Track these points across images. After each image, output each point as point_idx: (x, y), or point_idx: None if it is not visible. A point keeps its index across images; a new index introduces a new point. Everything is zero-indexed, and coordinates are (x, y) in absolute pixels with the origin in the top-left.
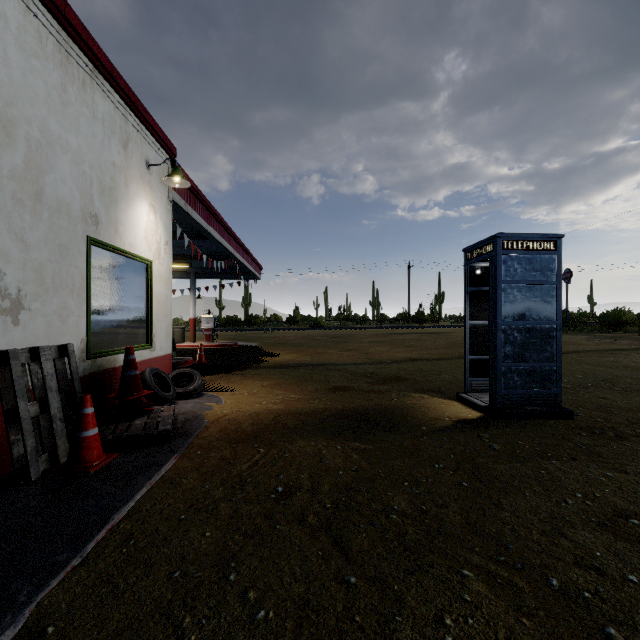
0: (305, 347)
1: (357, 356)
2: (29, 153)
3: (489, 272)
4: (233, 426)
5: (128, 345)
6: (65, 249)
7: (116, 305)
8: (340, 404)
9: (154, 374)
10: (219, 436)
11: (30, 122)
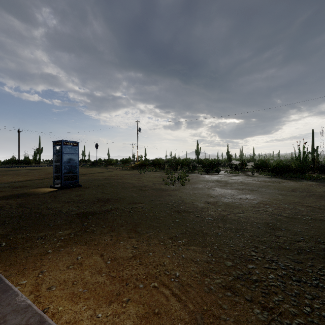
0: None
1: None
2: None
3: (60, 150)
4: None
5: None
6: None
7: None
8: (1, 195)
9: None
10: None
11: None
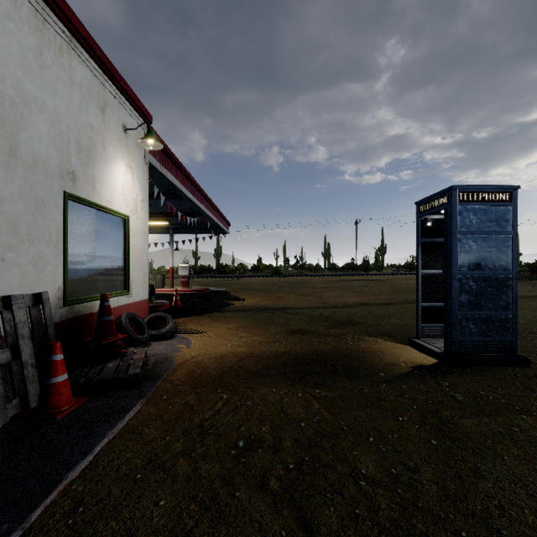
0: (267, 292)
1: (312, 300)
2: (2, 110)
3: (444, 223)
4: (199, 369)
5: (106, 292)
6: (41, 203)
7: (94, 256)
8: (299, 347)
9: (130, 318)
10: (185, 380)
11: (4, 80)
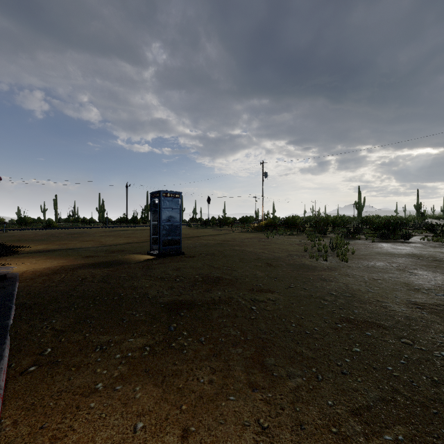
0: (49, 241)
1: (94, 243)
2: None
3: (158, 204)
4: (38, 272)
5: None
6: None
7: None
8: (93, 261)
9: None
10: (34, 276)
11: None
